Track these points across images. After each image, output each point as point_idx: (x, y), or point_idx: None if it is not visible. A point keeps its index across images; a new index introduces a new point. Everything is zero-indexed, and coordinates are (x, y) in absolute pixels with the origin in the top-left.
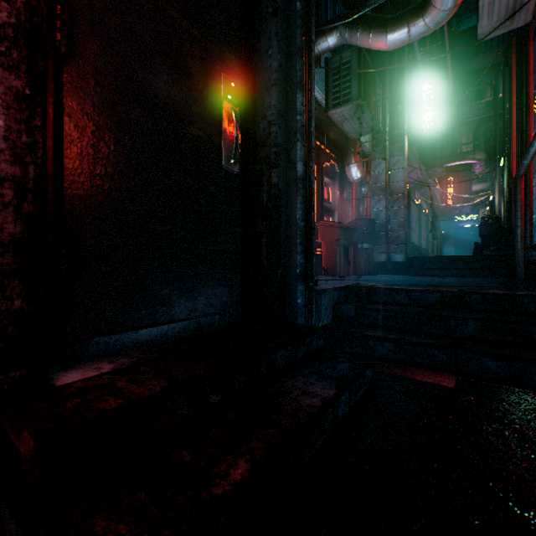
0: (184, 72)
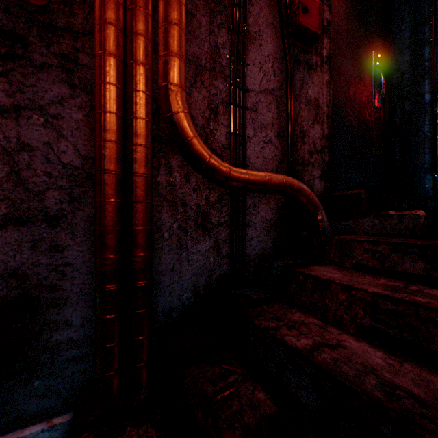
0: (357, 57)
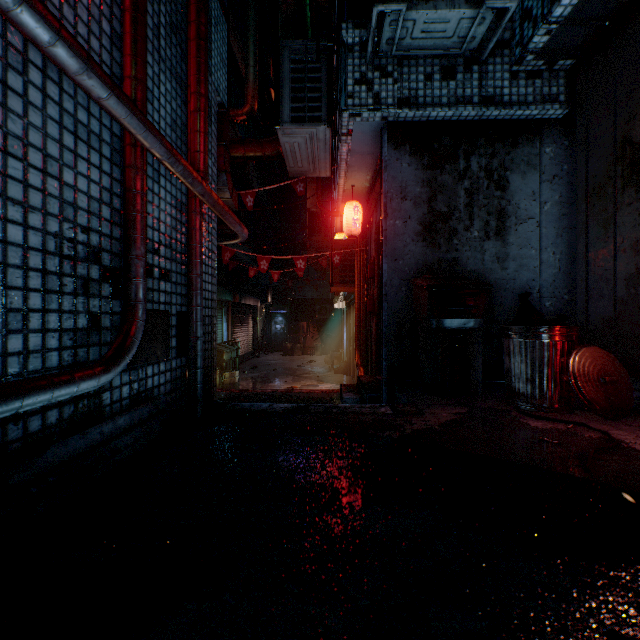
0: None
